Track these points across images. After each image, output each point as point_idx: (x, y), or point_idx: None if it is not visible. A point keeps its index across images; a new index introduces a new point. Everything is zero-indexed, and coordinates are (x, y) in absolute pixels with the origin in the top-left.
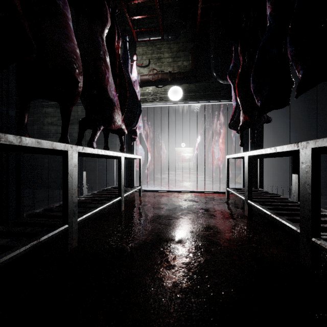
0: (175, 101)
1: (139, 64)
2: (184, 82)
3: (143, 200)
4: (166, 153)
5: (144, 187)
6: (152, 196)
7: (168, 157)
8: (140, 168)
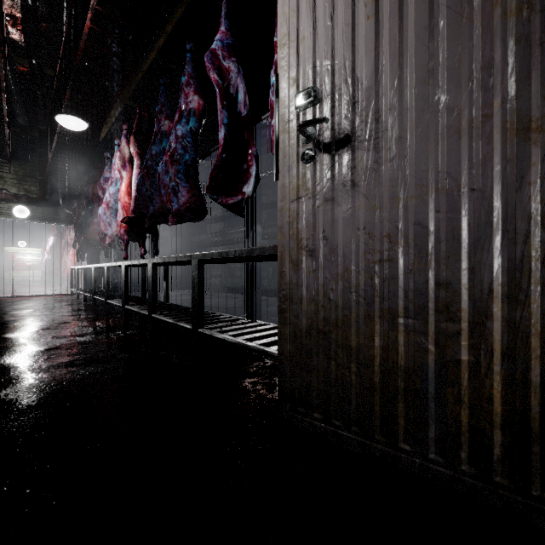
0: (21, 219)
1: None
2: (31, 203)
3: None
4: None
5: None
6: None
7: None
8: None
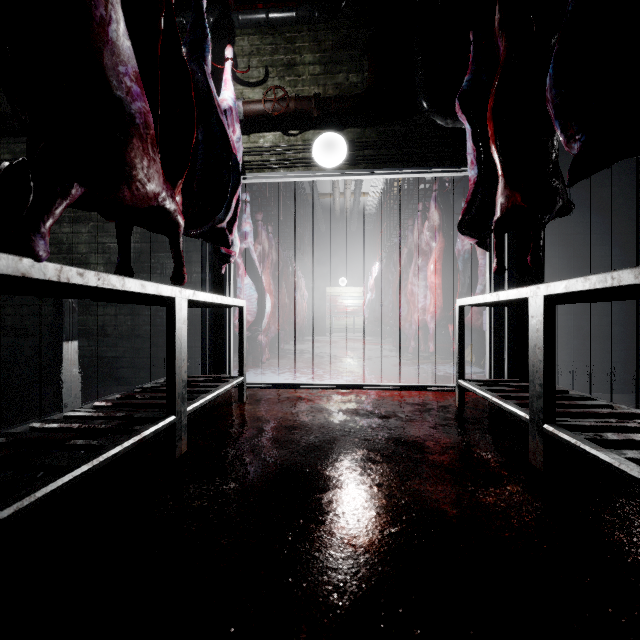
0: (329, 170)
1: (242, 77)
2: (350, 122)
3: (247, 414)
4: (308, 299)
5: (256, 375)
6: (272, 402)
7: (313, 306)
8: (241, 332)
